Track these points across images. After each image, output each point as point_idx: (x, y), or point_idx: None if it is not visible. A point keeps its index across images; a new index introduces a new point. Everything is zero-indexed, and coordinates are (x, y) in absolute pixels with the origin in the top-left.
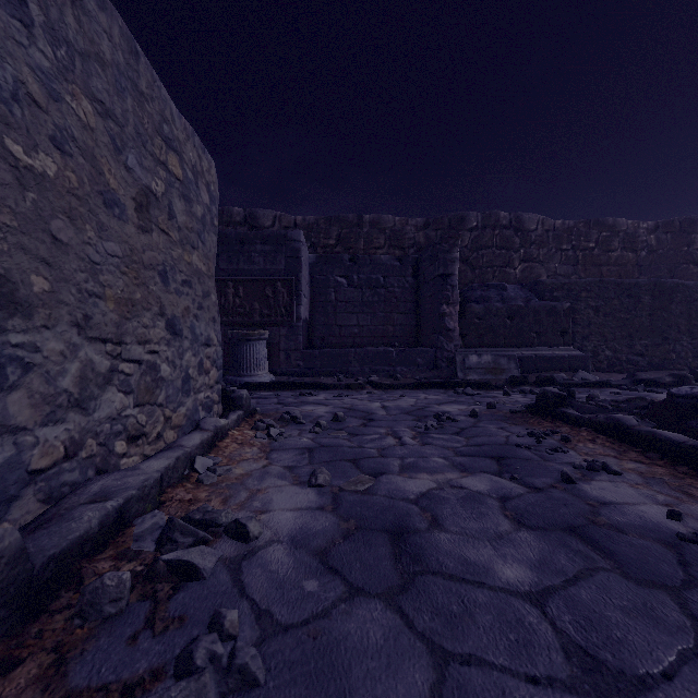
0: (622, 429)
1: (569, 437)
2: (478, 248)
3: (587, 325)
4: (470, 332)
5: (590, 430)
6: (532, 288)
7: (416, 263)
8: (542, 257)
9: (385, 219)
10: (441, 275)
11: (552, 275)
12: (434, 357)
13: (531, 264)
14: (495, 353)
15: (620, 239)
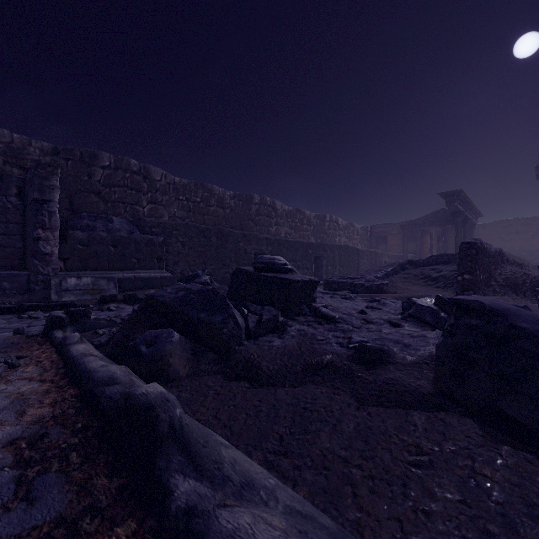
0: (61, 348)
1: (16, 363)
2: (111, 184)
3: (177, 254)
4: (73, 256)
5: (54, 350)
6: (136, 223)
7: (22, 184)
8: (165, 202)
9: None
10: (37, 199)
11: (172, 216)
12: (27, 280)
13: (157, 206)
14: (96, 276)
15: (215, 199)
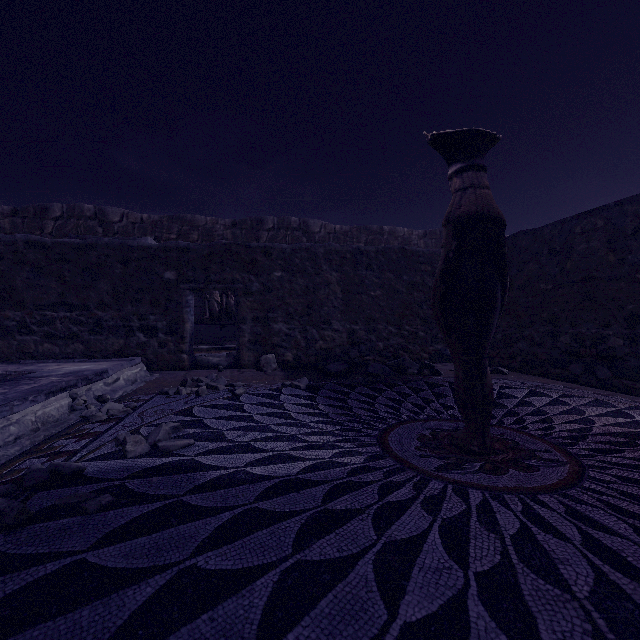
0: None
1: None
2: None
3: None
4: None
5: None
6: None
7: None
8: None
9: (398, 230)
10: None
11: None
12: None
13: None
14: None
15: None
